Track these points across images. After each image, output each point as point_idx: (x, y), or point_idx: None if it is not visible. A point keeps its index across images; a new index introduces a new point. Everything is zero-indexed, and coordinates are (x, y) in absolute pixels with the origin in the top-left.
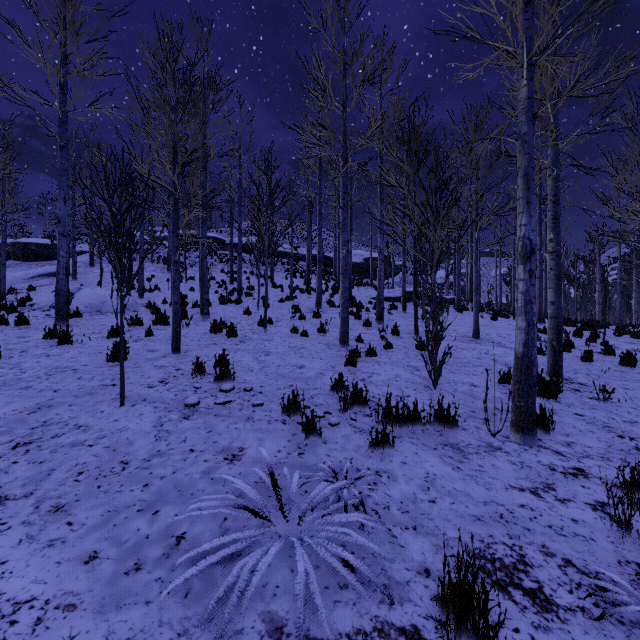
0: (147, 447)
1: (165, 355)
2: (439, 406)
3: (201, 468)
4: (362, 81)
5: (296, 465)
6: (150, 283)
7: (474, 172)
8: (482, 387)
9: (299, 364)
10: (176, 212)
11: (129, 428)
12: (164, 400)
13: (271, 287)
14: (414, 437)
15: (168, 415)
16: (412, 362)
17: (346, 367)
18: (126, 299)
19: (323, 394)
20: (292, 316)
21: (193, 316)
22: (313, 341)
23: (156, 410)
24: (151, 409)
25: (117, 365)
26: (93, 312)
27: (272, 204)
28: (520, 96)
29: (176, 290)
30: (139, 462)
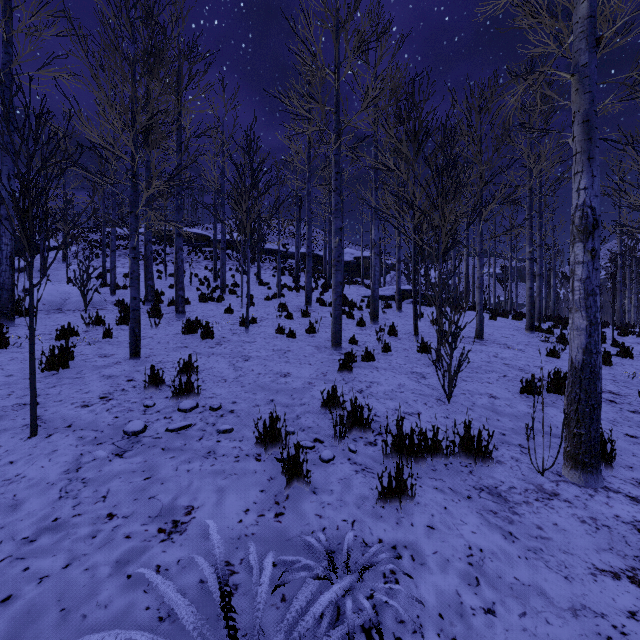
0: (40, 512)
1: (120, 361)
2: (466, 432)
3: (116, 553)
4: (358, 41)
5: (270, 538)
6: (126, 280)
7: (479, 156)
8: (503, 399)
9: (283, 371)
10: (134, 188)
11: (25, 476)
12: (97, 426)
13: (257, 285)
14: (436, 477)
15: (94, 450)
16: (416, 367)
17: (340, 375)
18: (93, 296)
19: (312, 412)
20: (278, 315)
21: (167, 315)
22: (301, 343)
23: (80, 442)
24: (73, 441)
25: (53, 375)
26: (51, 310)
27: (255, 188)
28: (577, 15)
29: (134, 282)
30: (14, 545)
